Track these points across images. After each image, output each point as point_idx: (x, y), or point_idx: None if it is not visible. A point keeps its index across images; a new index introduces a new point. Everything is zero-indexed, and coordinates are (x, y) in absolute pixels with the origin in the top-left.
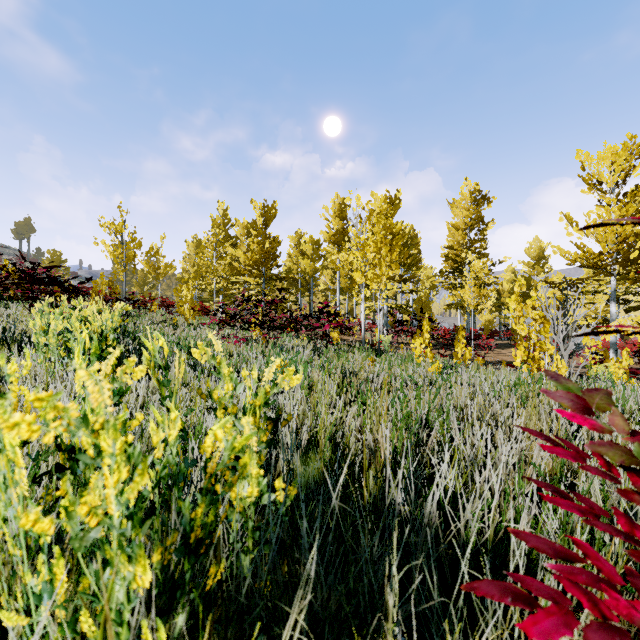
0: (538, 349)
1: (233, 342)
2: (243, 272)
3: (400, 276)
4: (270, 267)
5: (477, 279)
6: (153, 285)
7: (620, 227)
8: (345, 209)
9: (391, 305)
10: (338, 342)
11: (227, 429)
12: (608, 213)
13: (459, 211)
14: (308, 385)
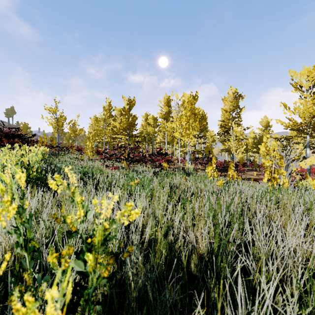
0: (276, 173)
1: (110, 169)
2: (118, 133)
3: (198, 135)
4: (132, 130)
5: (236, 137)
6: (74, 140)
7: (312, 109)
8: (170, 101)
9: (193, 150)
10: (166, 168)
11: (32, 300)
12: (306, 102)
13: (227, 102)
14: (150, 194)
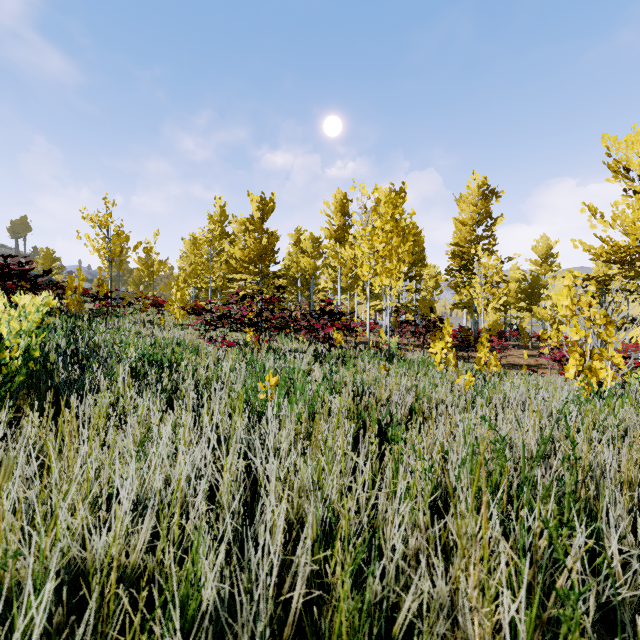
0: (596, 357)
1: (218, 347)
2: (239, 269)
3: (405, 274)
4: (268, 264)
5: (485, 277)
6: (149, 284)
7: None
8: (347, 204)
9: (396, 304)
10: (341, 344)
11: None
12: (639, 202)
13: (466, 206)
14: (308, 416)
